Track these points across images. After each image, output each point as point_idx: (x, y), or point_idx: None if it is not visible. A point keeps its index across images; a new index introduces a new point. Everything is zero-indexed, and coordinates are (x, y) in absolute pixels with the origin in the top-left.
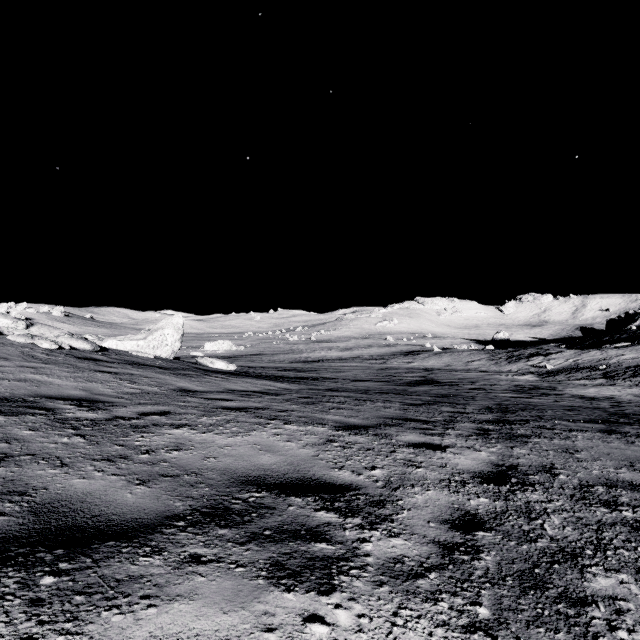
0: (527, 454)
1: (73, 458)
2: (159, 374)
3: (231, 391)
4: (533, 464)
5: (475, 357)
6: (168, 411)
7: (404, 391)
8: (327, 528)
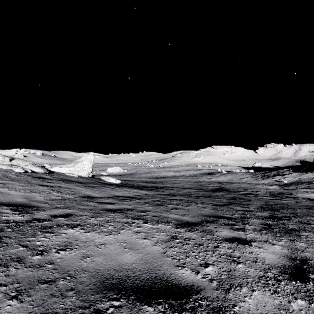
0: (307, 247)
1: None
2: (76, 186)
3: (115, 197)
4: None
5: (244, 176)
6: (71, 213)
7: (210, 195)
8: None
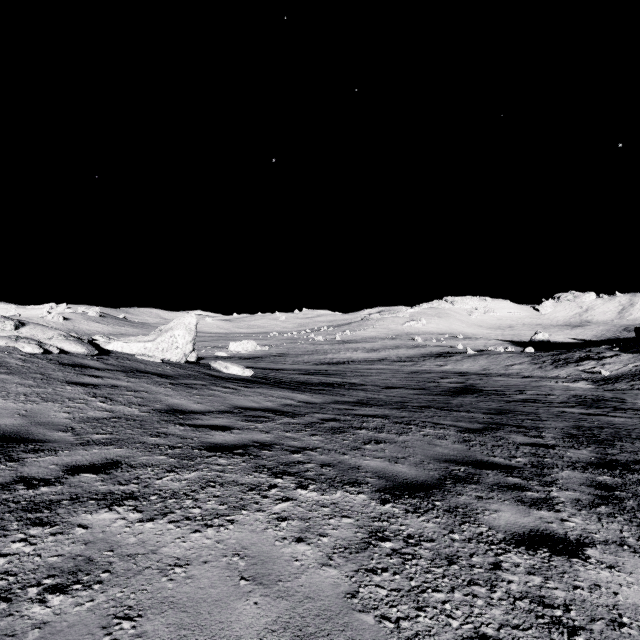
0: None
1: None
2: (153, 385)
3: (236, 410)
4: None
5: (515, 360)
6: (118, 461)
7: (447, 404)
8: None
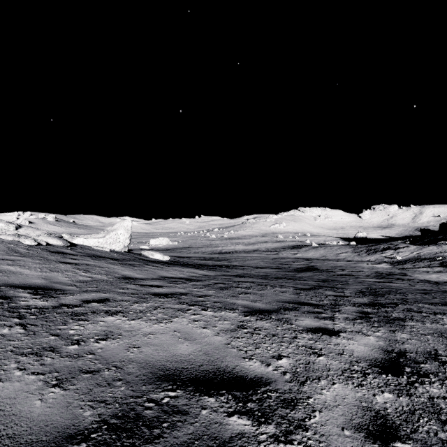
0: (409, 339)
1: (2, 353)
2: (110, 264)
3: (163, 278)
4: (419, 350)
5: (343, 250)
6: (107, 298)
7: (293, 276)
8: (240, 442)
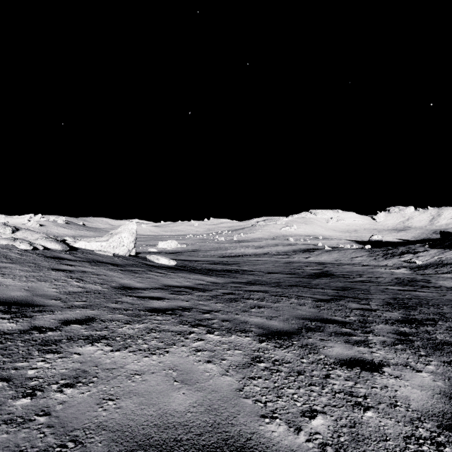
0: None
1: None
2: (109, 271)
3: (166, 287)
4: None
5: (358, 254)
6: (93, 317)
7: (309, 284)
8: None
